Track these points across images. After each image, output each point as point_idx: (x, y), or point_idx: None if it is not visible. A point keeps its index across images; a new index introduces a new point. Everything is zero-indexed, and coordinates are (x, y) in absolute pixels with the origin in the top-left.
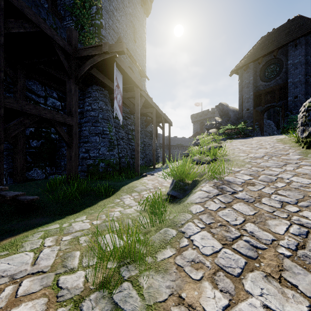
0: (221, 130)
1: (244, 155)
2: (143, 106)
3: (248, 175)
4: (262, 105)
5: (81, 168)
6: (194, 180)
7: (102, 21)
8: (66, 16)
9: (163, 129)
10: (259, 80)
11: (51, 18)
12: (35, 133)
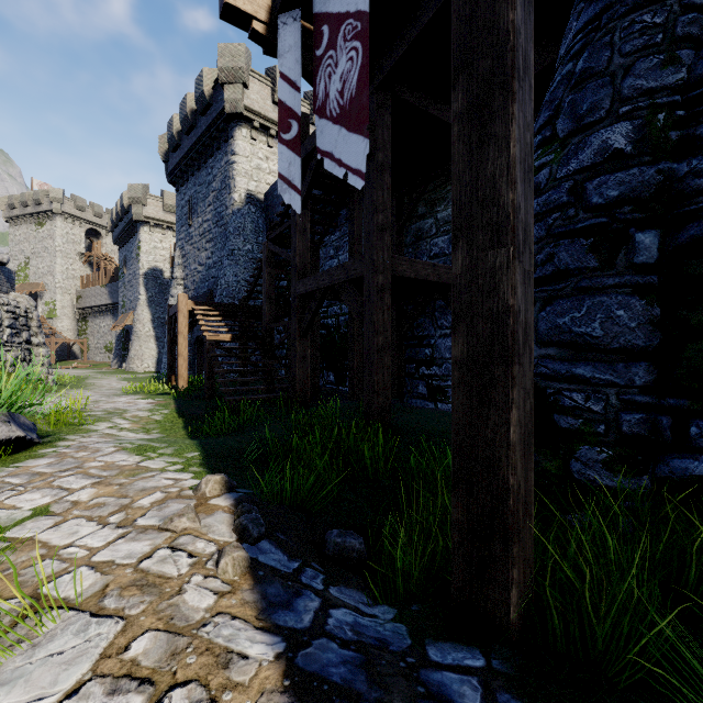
0: None
1: None
2: None
3: None
4: None
5: None
6: None
7: None
8: None
9: None
10: None
11: None
12: None
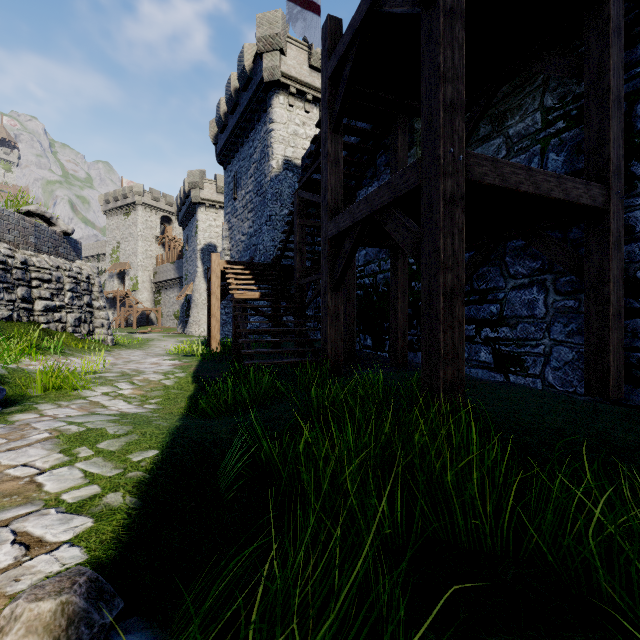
0: None
1: None
2: None
3: None
4: None
5: None
6: None
7: None
8: None
9: None
10: None
11: None
12: None
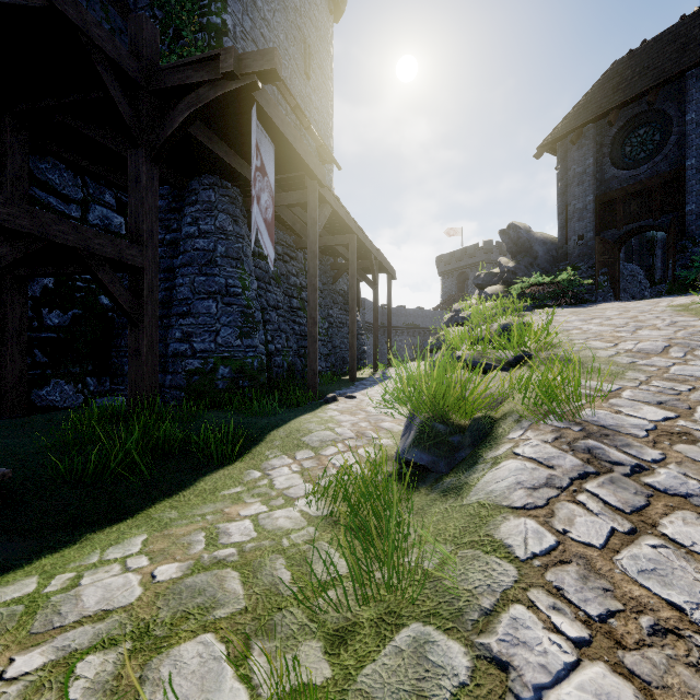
0: (516, 289)
1: (606, 346)
2: (326, 229)
3: (653, 404)
4: (616, 227)
5: (173, 380)
6: (477, 418)
7: (226, 17)
8: (139, 9)
9: (375, 287)
10: (609, 165)
11: (99, 5)
12: (57, 293)
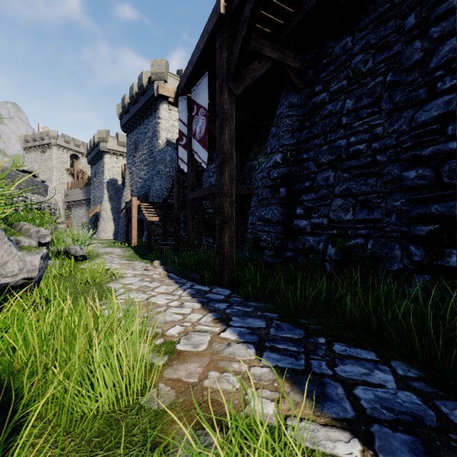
0: None
1: None
2: None
3: None
4: None
5: None
6: None
7: None
8: None
9: None
10: None
11: None
12: None
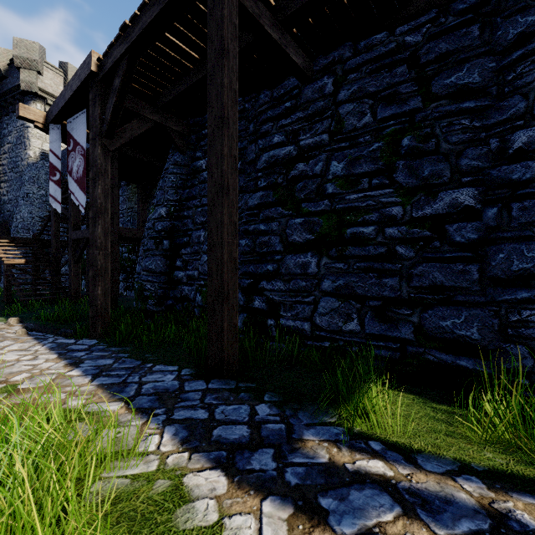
0: None
1: None
2: None
3: None
4: None
5: None
6: None
7: None
8: None
9: None
10: None
11: None
12: None
